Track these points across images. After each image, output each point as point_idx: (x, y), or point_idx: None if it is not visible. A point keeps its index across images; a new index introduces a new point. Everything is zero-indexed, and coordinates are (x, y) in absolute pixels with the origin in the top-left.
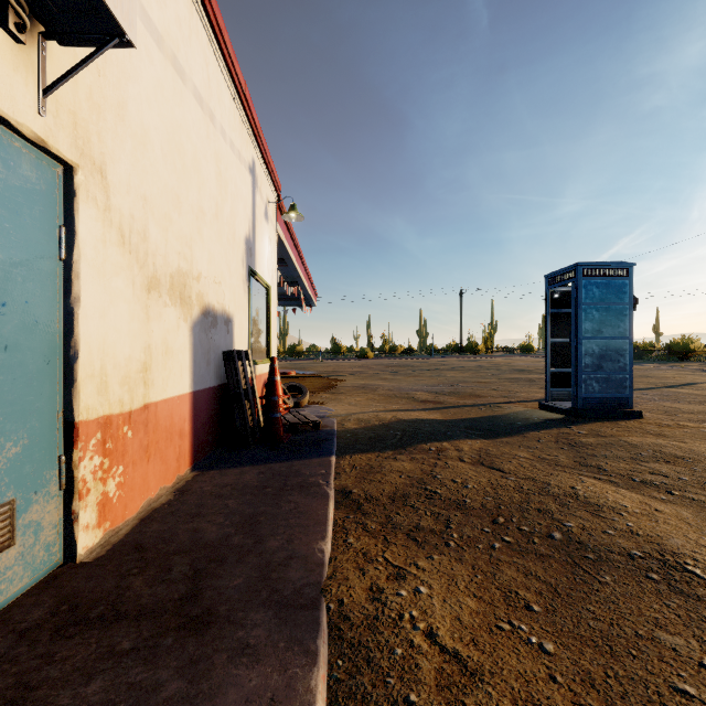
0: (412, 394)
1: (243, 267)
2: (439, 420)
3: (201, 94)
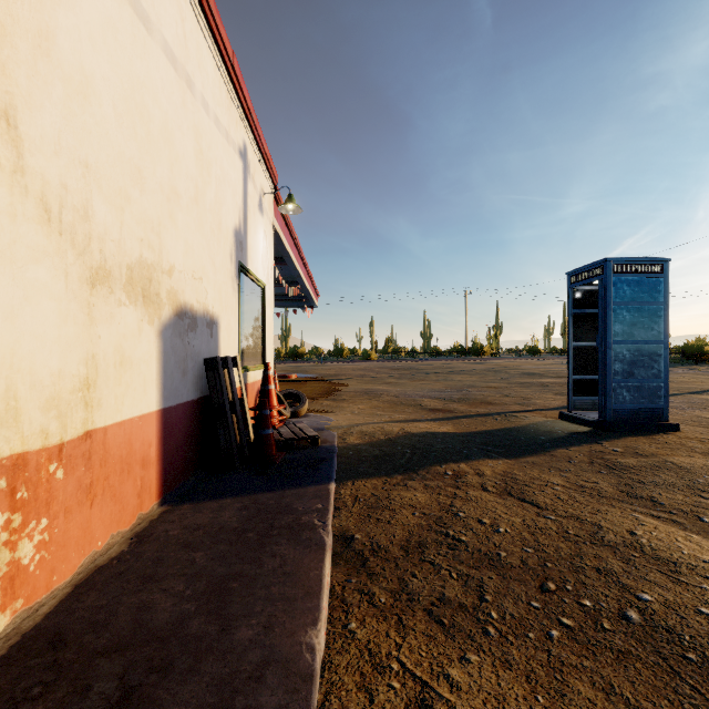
0: (418, 401)
1: (231, 262)
2: (452, 434)
3: (174, 52)
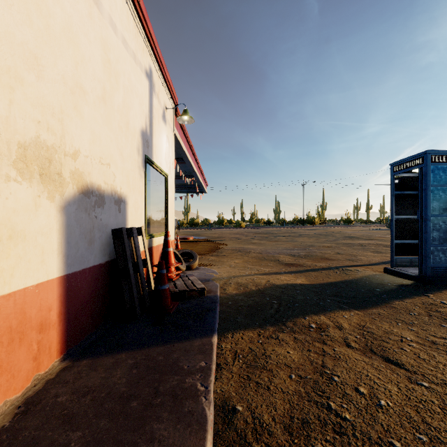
0: (276, 257)
1: (138, 155)
2: (307, 286)
3: None
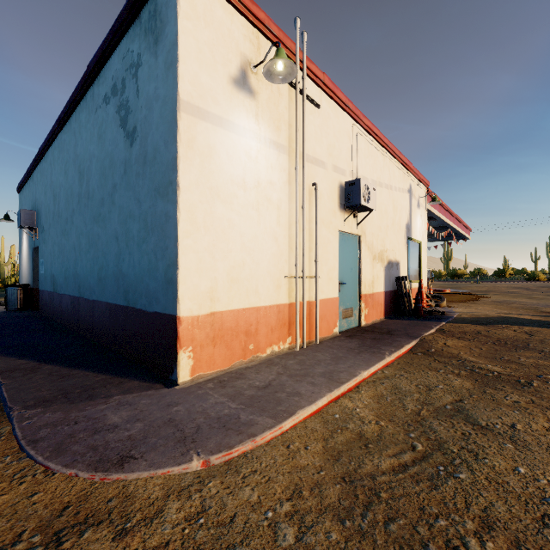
0: (540, 308)
1: (404, 239)
2: (532, 319)
3: (387, 184)
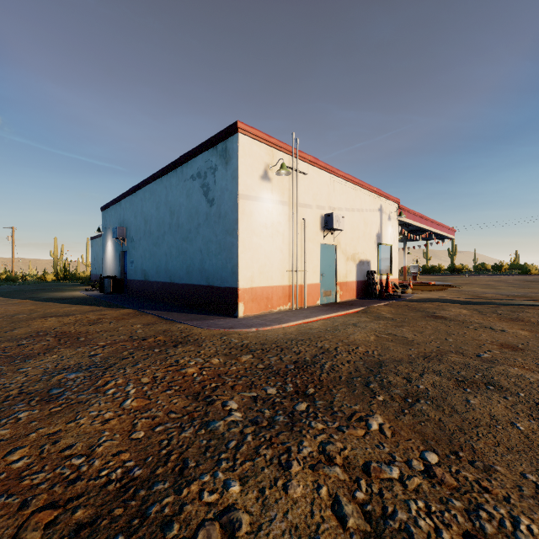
0: (481, 294)
1: (375, 244)
2: (456, 300)
3: (359, 208)
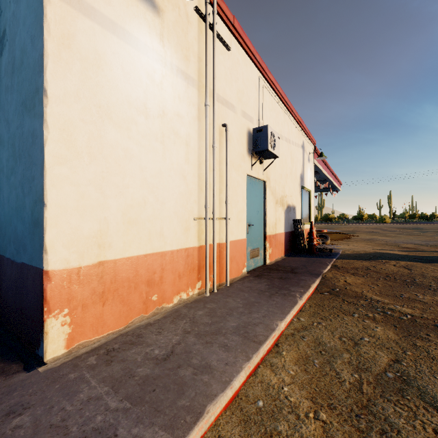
0: (399, 244)
1: (299, 187)
2: (401, 254)
3: (286, 137)
